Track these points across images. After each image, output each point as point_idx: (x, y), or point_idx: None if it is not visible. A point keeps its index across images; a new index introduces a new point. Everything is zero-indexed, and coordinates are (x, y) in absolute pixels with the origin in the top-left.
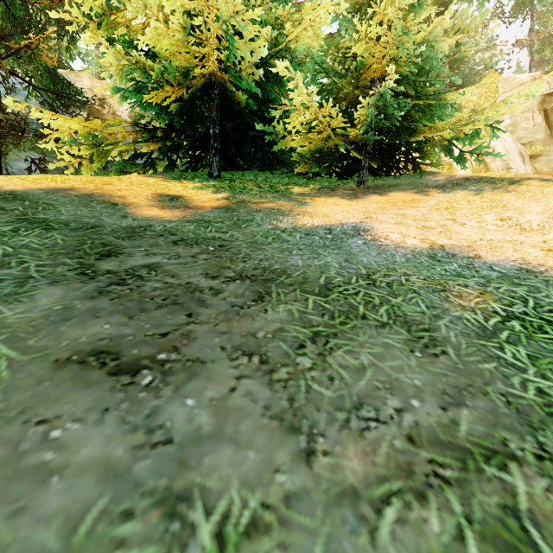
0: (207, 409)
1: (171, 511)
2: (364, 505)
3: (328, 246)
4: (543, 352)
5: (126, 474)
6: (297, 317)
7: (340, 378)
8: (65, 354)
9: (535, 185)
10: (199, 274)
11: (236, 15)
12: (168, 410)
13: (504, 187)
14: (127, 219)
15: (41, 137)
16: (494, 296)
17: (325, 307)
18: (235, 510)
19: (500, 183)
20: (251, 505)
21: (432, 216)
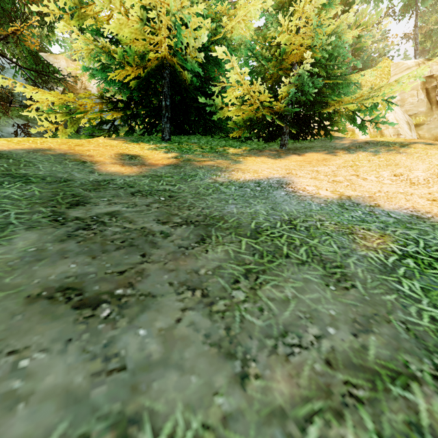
0: (157, 339)
1: (123, 433)
2: (290, 424)
3: (258, 197)
4: (433, 285)
5: (84, 400)
6: (233, 256)
7: (268, 309)
8: (36, 291)
9: (420, 148)
10: (152, 220)
11: (183, 9)
12: (123, 340)
13: (396, 150)
14: (94, 174)
15: (25, 107)
16: (392, 238)
17: (255, 247)
18: (179, 431)
19: (393, 146)
20: (193, 426)
21: (340, 172)
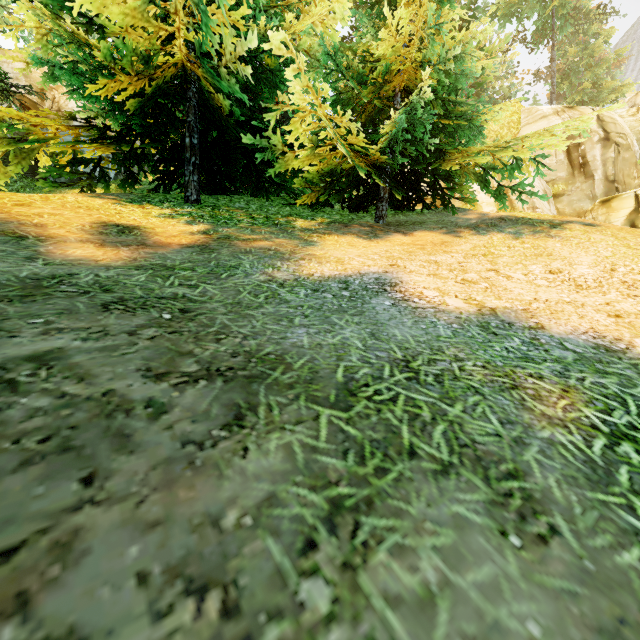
0: None
1: None
2: None
3: (345, 310)
4: None
5: None
6: (301, 463)
7: None
8: None
9: (579, 230)
10: (133, 370)
11: None
12: None
13: (545, 231)
14: (34, 262)
15: None
16: (582, 395)
17: (347, 433)
18: None
19: (540, 226)
20: None
21: (470, 265)
